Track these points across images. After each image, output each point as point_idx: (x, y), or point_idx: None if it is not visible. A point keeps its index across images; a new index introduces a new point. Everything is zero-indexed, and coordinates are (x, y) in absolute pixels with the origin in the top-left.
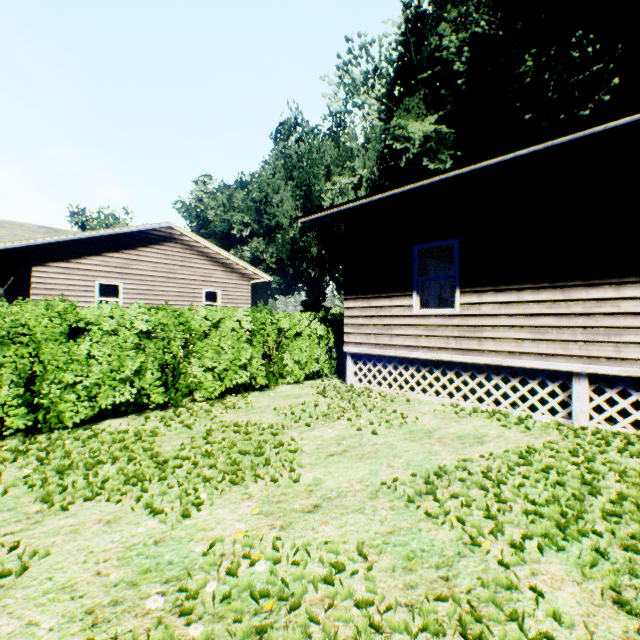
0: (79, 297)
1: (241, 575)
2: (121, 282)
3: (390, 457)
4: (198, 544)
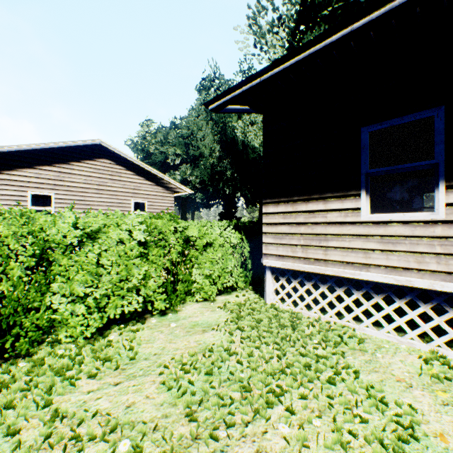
0: (11, 206)
1: None
2: (53, 193)
3: None
4: None
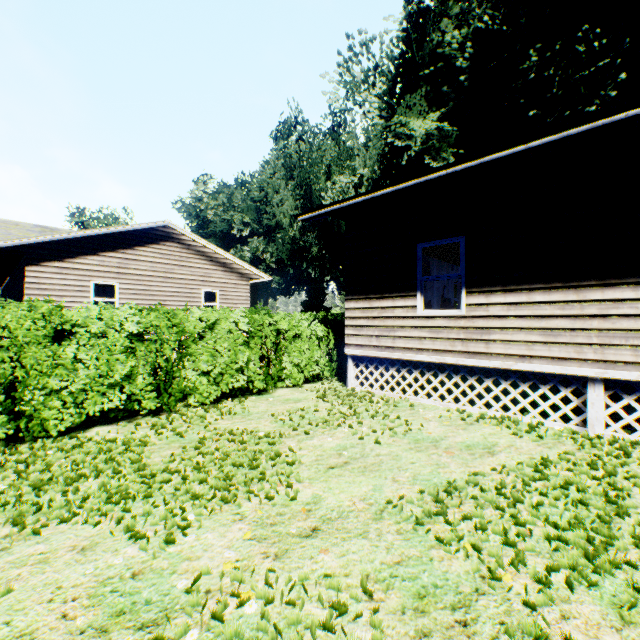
0: (74, 297)
1: (228, 619)
2: (117, 282)
3: (395, 470)
4: (181, 577)
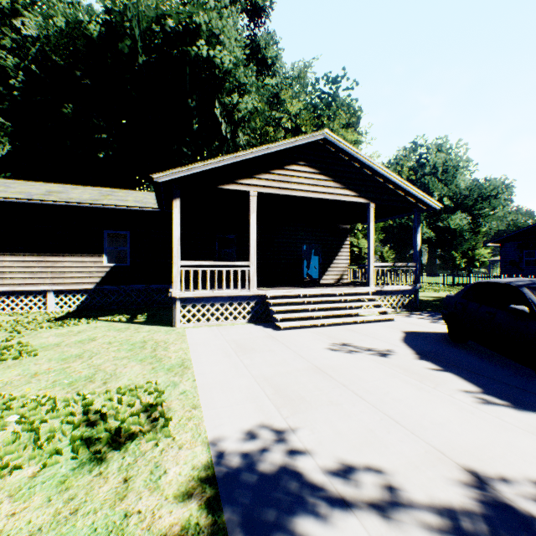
0: None
1: None
2: None
3: None
4: None
